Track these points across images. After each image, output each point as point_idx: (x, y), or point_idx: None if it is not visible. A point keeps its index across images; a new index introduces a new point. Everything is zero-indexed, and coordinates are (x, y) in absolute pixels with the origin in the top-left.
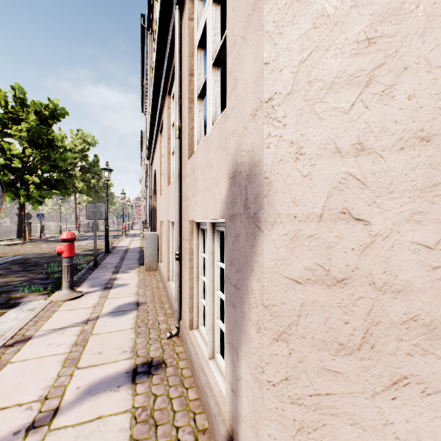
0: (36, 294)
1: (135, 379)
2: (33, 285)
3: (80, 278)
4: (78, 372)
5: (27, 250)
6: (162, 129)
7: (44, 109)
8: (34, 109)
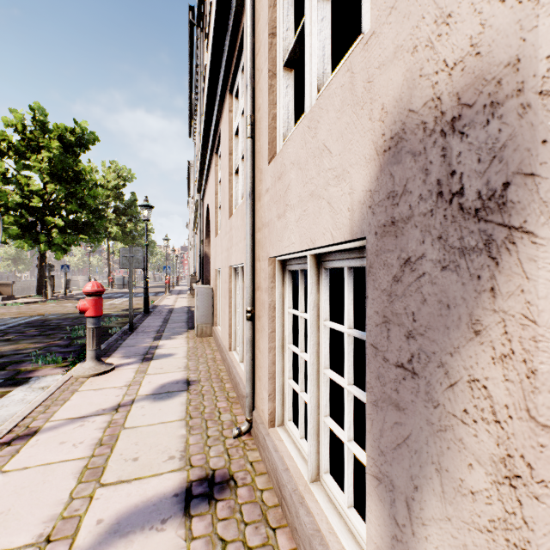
0: (52, 366)
1: (189, 508)
2: (49, 354)
3: (112, 345)
4: (102, 492)
5: (47, 309)
6: (219, 147)
7: (69, 134)
8: (57, 134)
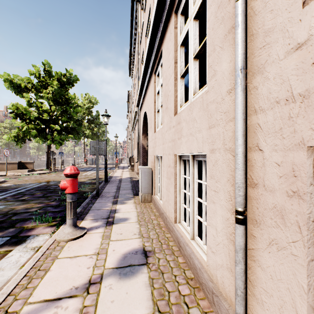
0: (45, 225)
1: None
2: (44, 215)
3: (85, 208)
4: None
5: (50, 178)
6: (157, 68)
7: (63, 77)
8: (56, 77)
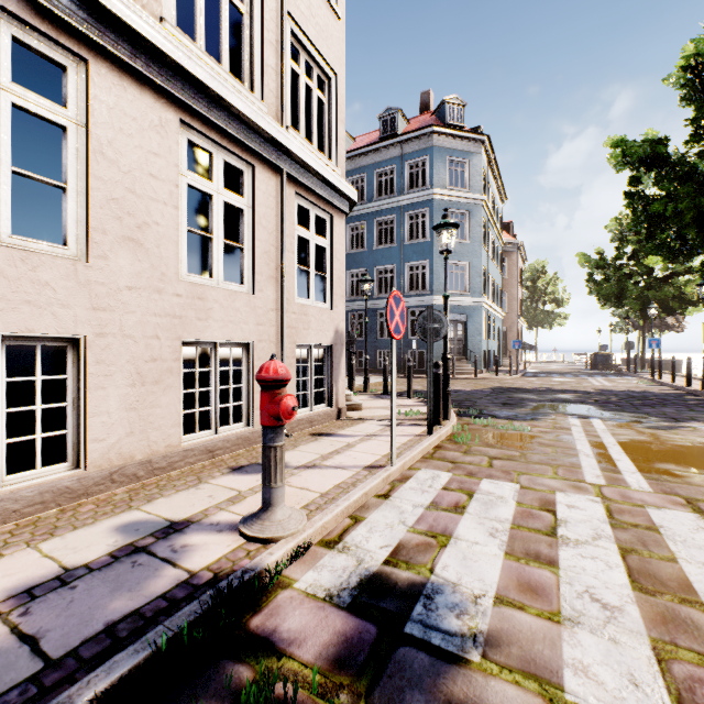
0: (291, 663)
1: (331, 434)
2: None
3: None
4: (350, 441)
5: None
6: None
7: None
8: None
